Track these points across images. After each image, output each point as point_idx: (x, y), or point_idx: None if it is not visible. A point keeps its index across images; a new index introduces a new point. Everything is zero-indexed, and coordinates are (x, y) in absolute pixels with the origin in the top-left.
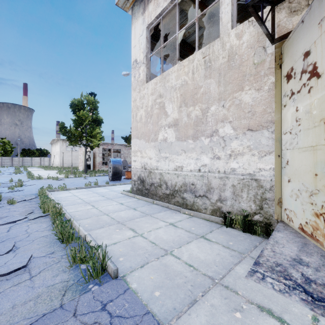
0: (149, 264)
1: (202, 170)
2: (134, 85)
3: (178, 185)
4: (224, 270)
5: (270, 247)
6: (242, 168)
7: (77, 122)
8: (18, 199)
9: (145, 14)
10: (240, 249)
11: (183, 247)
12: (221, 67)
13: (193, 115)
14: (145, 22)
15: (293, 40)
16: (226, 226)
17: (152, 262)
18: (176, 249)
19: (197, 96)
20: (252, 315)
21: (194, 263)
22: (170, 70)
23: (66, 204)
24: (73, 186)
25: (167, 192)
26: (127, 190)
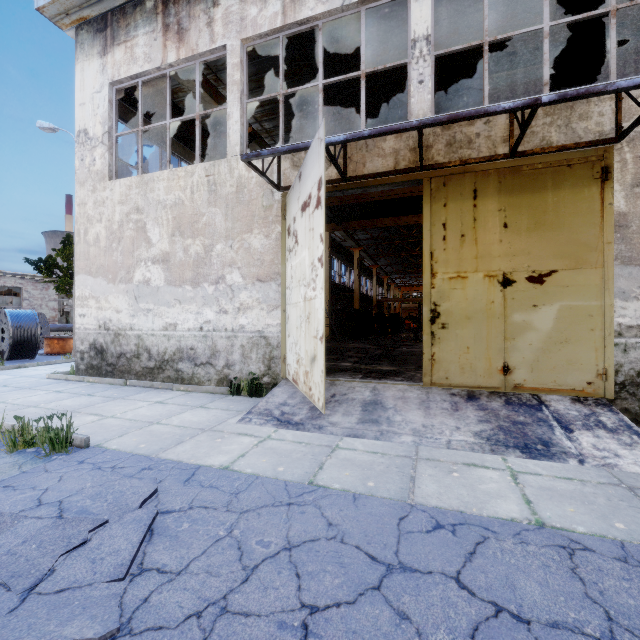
0: (129, 434)
1: (205, 328)
2: (81, 174)
3: (170, 352)
4: (216, 423)
5: (266, 399)
6: (252, 325)
7: None
8: None
9: (108, 61)
10: (240, 409)
11: (174, 417)
12: (229, 197)
13: (192, 250)
14: (108, 74)
15: (290, 199)
16: (232, 394)
17: (134, 432)
18: (165, 419)
19: (198, 225)
20: (230, 438)
21: (185, 425)
22: (156, 175)
23: None
24: None
25: (150, 364)
26: (62, 372)
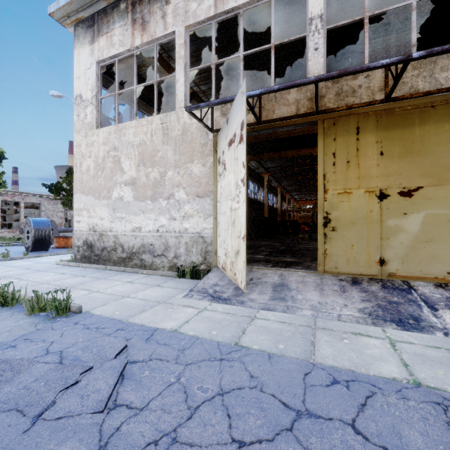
0: (108, 304)
1: (160, 230)
2: (77, 125)
3: (136, 247)
4: (168, 297)
5: (203, 281)
6: (193, 228)
7: None
8: None
9: (95, 47)
10: (184, 288)
11: (139, 292)
12: (177, 138)
13: (152, 176)
14: (95, 56)
15: (220, 138)
16: (179, 277)
17: (111, 303)
18: (133, 294)
19: (155, 158)
20: (178, 309)
21: (147, 298)
22: (127, 124)
23: None
24: None
25: (123, 255)
26: (65, 260)
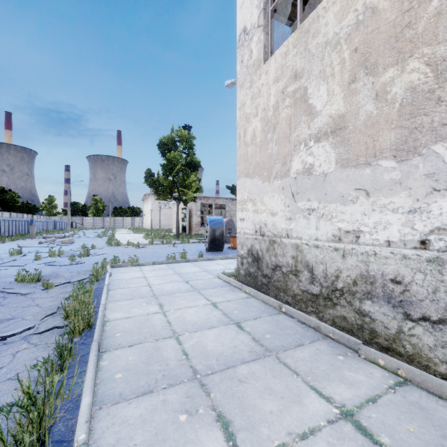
0: None
1: (435, 243)
2: (241, 77)
3: (345, 278)
4: None
5: None
6: None
7: (167, 167)
8: (63, 279)
9: None
10: None
11: None
12: None
13: (397, 88)
14: None
15: None
16: None
17: None
18: None
19: (413, 30)
20: None
21: None
22: (321, 7)
23: (121, 296)
24: (151, 259)
25: (313, 289)
26: (229, 272)
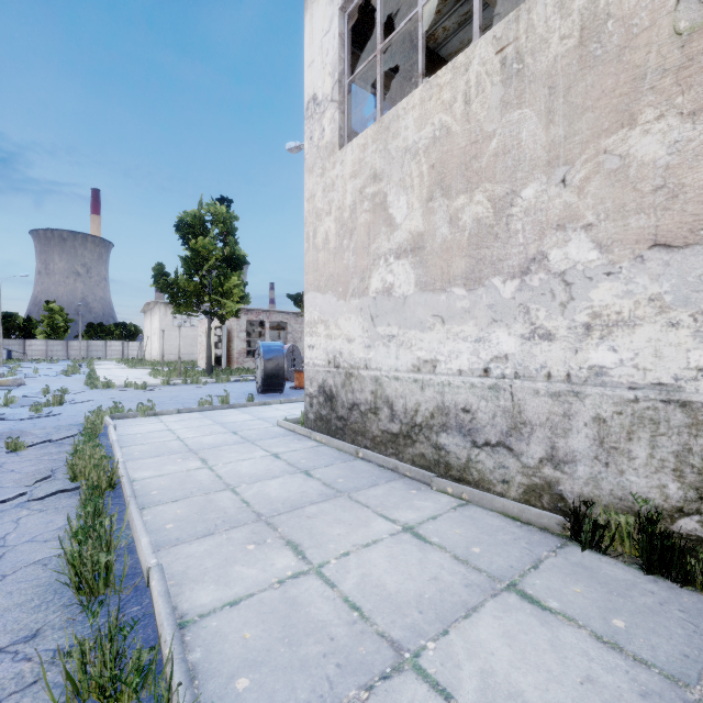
0: None
1: (494, 371)
2: (310, 158)
3: (424, 411)
4: None
5: None
6: (633, 368)
7: (192, 262)
8: (36, 437)
9: None
10: (664, 657)
11: (455, 631)
12: (557, 67)
13: (466, 217)
14: None
15: None
16: (582, 547)
17: None
18: (433, 641)
19: (479, 163)
20: None
21: None
22: (401, 106)
23: (141, 454)
24: (173, 406)
25: (393, 428)
26: (293, 418)
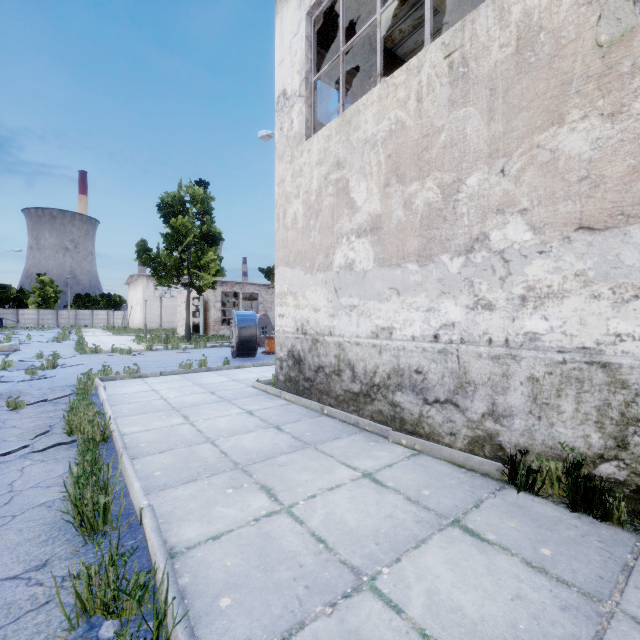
0: (305, 633)
1: (443, 337)
2: (280, 147)
3: (381, 373)
4: None
5: None
6: (561, 334)
7: (172, 239)
8: (33, 397)
9: None
10: (582, 579)
11: (406, 559)
12: (497, 71)
13: (419, 201)
14: (305, 3)
15: None
16: (517, 489)
17: (316, 624)
18: (388, 567)
19: (429, 154)
20: None
21: (448, 637)
22: (361, 102)
23: (129, 411)
24: (156, 369)
25: (354, 387)
26: (265, 380)
